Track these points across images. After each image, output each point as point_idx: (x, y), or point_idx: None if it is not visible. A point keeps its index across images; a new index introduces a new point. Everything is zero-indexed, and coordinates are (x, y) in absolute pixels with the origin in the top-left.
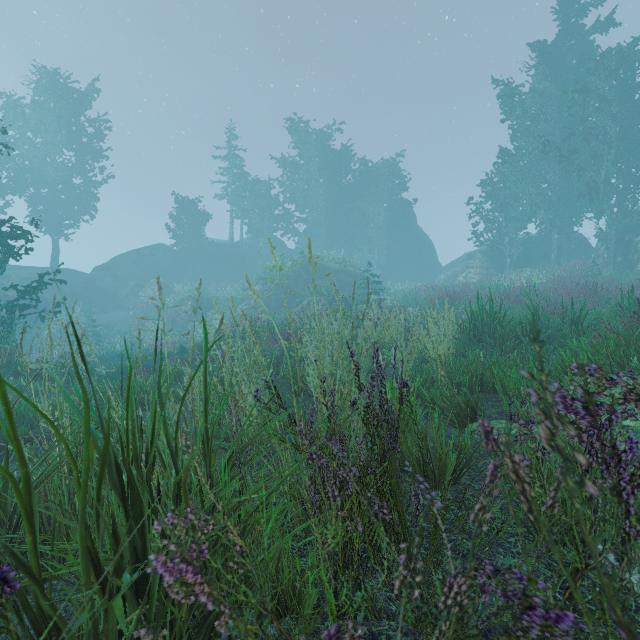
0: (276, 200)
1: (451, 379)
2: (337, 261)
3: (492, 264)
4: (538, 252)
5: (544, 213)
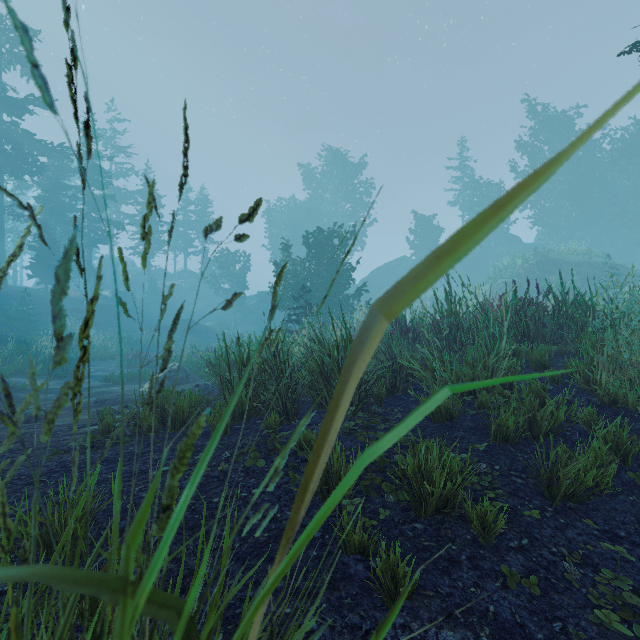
0: None
1: None
2: (579, 253)
3: None
4: None
5: None
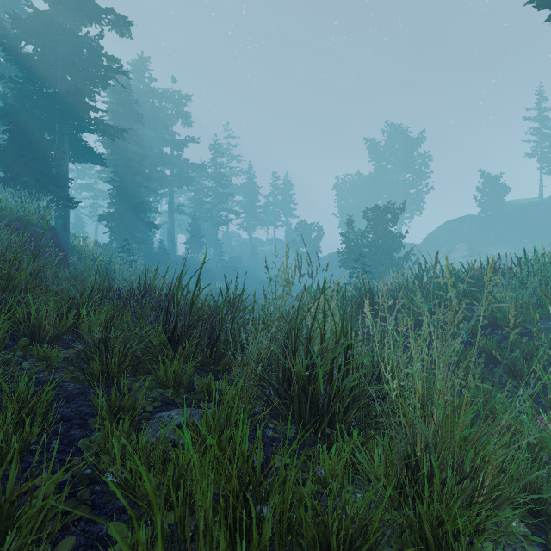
0: None
1: None
2: None
3: None
4: None
5: None
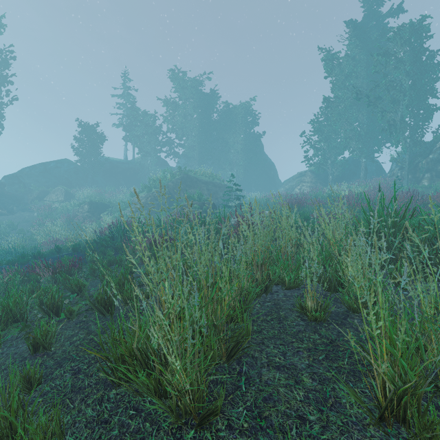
0: (160, 129)
1: None
2: (207, 175)
3: (318, 180)
4: (349, 172)
5: (356, 143)
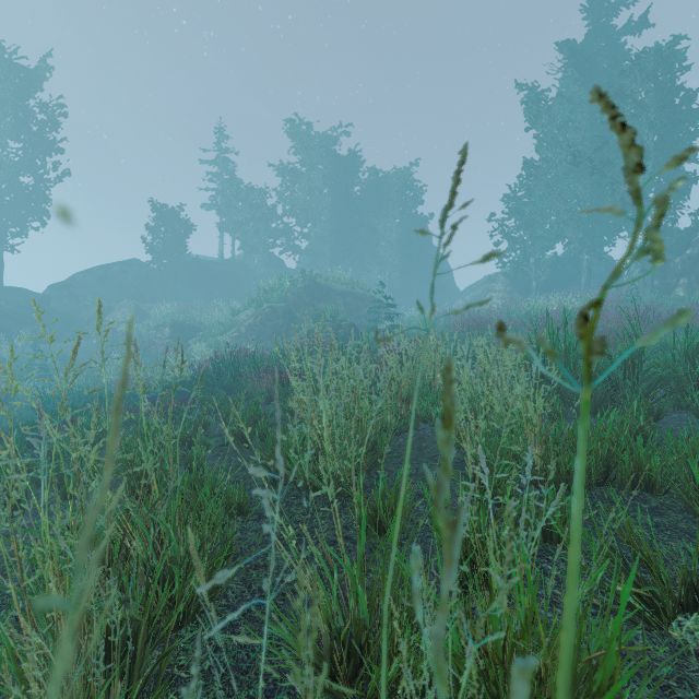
0: (273, 212)
1: (557, 464)
2: (344, 282)
3: (516, 288)
4: (565, 275)
5: (573, 231)
